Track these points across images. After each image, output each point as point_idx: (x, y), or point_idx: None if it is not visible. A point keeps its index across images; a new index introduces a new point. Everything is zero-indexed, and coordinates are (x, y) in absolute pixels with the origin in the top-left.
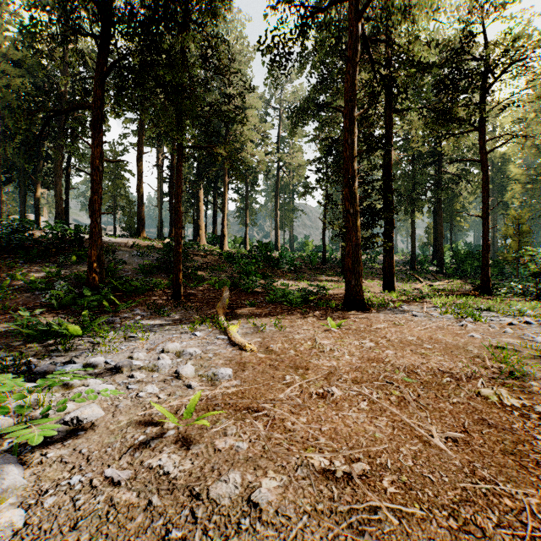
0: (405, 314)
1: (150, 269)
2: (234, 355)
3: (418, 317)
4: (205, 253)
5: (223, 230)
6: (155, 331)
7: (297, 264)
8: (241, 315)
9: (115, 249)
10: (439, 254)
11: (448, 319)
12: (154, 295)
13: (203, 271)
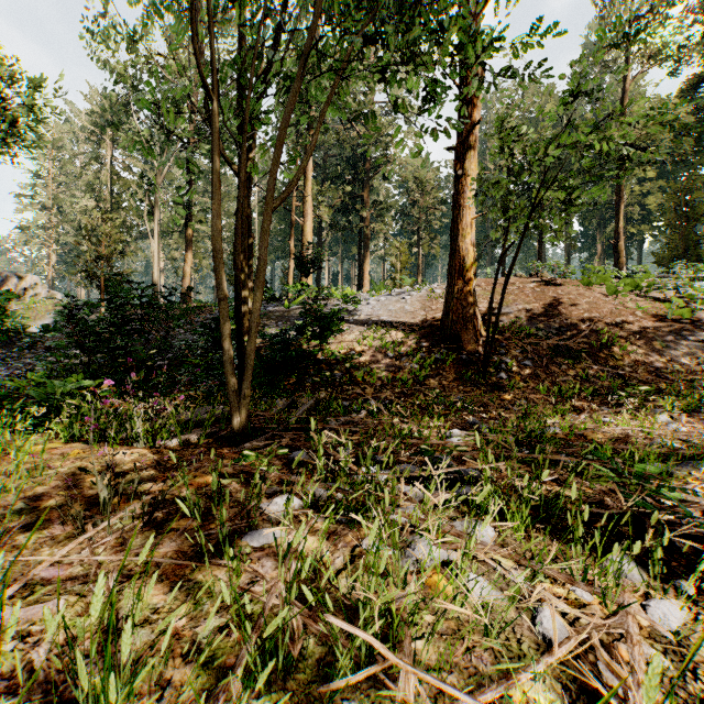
0: None
1: None
2: None
3: None
4: None
5: None
6: None
7: None
8: None
9: None
10: None
11: None
12: None
13: None
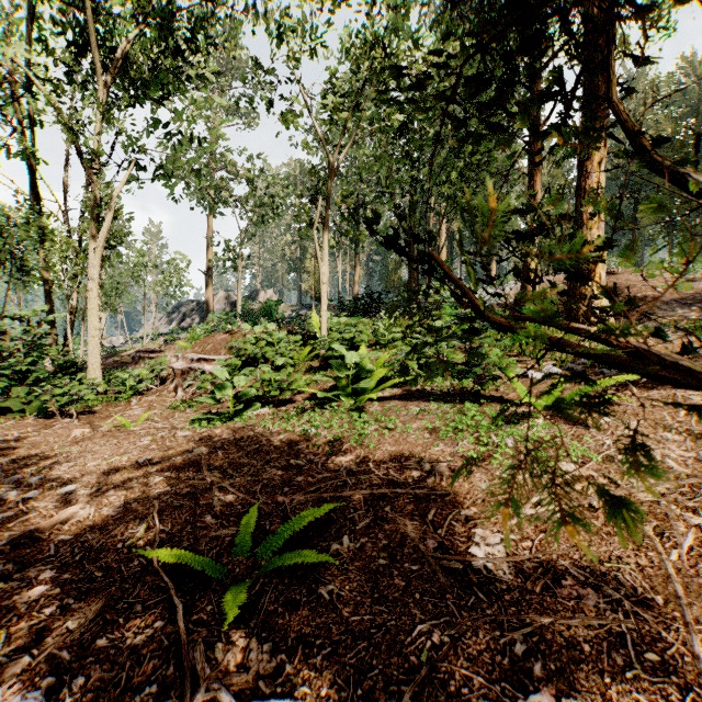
0: None
1: None
2: None
3: None
4: None
5: None
6: None
7: None
8: None
9: None
10: None
11: None
12: None
13: None
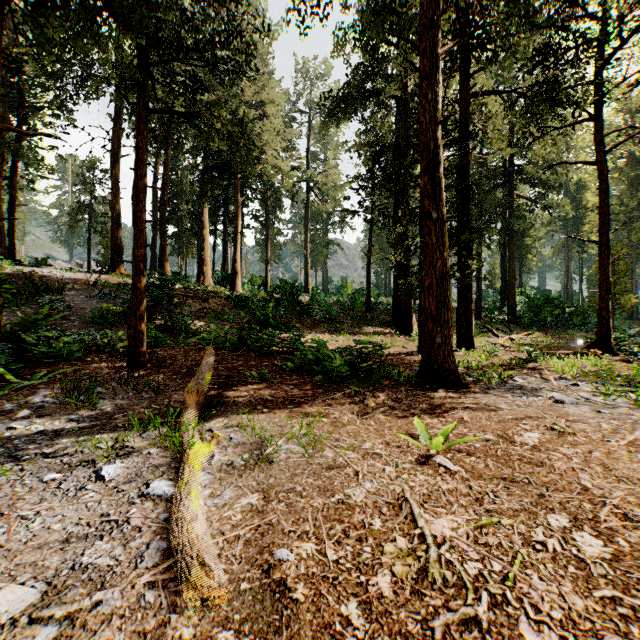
0: (534, 395)
1: (111, 317)
2: (133, 639)
3: (569, 405)
4: (207, 295)
5: (235, 265)
6: (18, 459)
7: (334, 310)
8: (235, 404)
9: (63, 288)
10: (512, 299)
11: (630, 409)
12: (100, 360)
13: (197, 321)
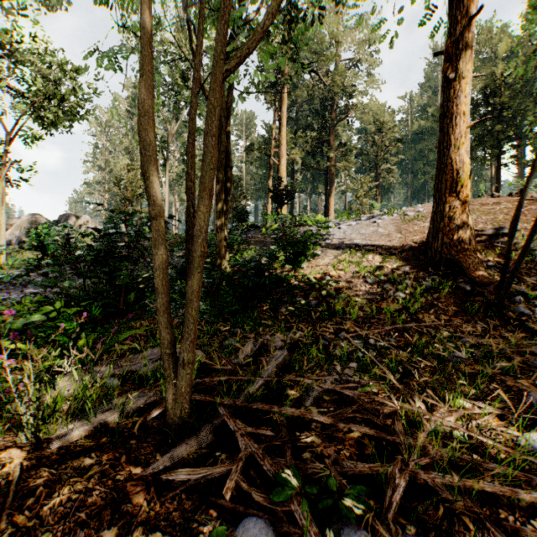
0: None
1: None
2: None
3: None
4: None
5: None
6: None
7: None
8: None
9: None
10: None
11: None
12: None
13: None
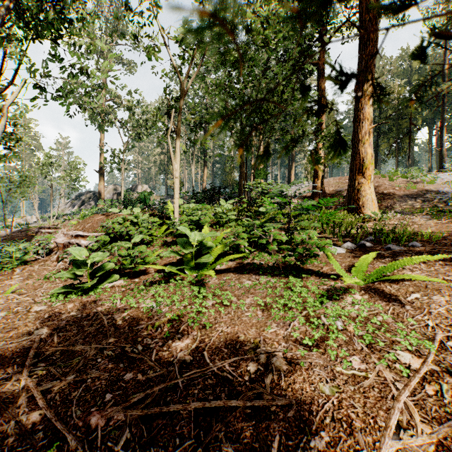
0: None
1: None
2: None
3: None
4: None
5: None
6: None
7: None
8: None
9: None
10: None
11: None
12: None
13: None
